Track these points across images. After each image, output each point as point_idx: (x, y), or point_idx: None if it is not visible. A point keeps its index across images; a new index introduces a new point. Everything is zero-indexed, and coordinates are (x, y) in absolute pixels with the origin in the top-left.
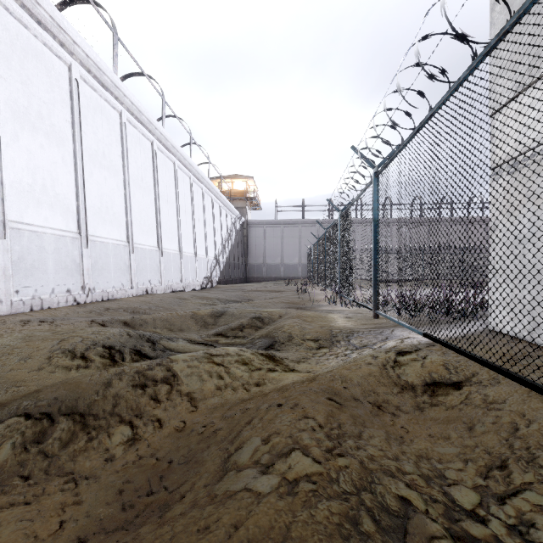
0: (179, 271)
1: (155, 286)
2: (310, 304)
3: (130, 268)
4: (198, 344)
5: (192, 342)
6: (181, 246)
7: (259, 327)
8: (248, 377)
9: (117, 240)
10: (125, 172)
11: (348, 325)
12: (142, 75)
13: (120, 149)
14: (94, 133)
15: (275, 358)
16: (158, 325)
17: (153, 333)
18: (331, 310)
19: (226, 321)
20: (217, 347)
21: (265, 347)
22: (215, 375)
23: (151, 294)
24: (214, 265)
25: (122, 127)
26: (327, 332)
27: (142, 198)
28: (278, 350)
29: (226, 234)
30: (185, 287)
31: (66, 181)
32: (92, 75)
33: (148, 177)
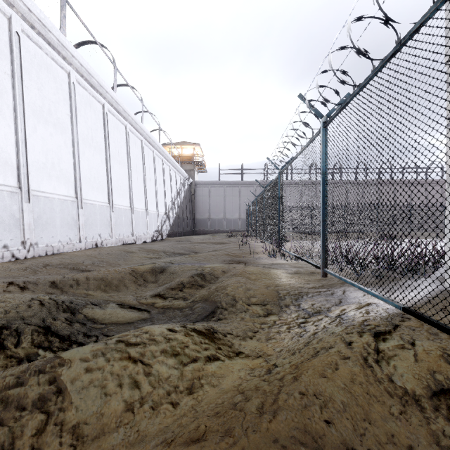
0: (130, 226)
1: (105, 239)
2: (250, 256)
3: (78, 223)
4: (130, 309)
5: (124, 306)
6: (133, 202)
7: (200, 285)
8: (177, 378)
9: (64, 196)
10: (73, 130)
11: (293, 282)
12: (95, 43)
13: (69, 108)
14: (39, 89)
15: (216, 336)
16: (91, 285)
17: (84, 294)
18: (272, 265)
19: (166, 278)
20: (152, 313)
21: (205, 315)
22: (128, 382)
23: (100, 248)
24: (164, 220)
25: (71, 87)
26: (274, 293)
27: (92, 156)
28: (220, 320)
29: (175, 193)
30: (136, 240)
31: (4, 134)
32: (36, 31)
33: (99, 137)
